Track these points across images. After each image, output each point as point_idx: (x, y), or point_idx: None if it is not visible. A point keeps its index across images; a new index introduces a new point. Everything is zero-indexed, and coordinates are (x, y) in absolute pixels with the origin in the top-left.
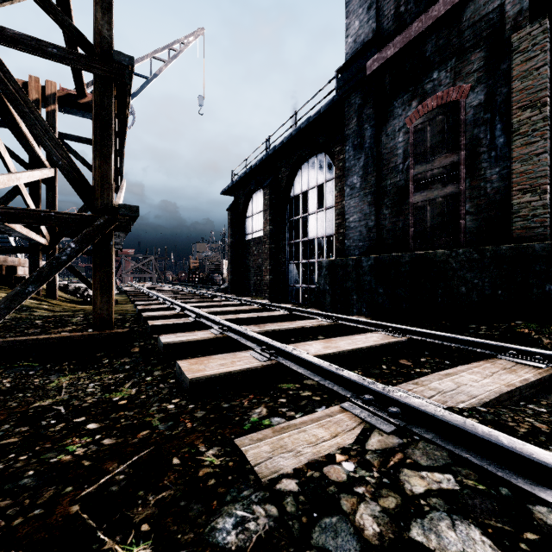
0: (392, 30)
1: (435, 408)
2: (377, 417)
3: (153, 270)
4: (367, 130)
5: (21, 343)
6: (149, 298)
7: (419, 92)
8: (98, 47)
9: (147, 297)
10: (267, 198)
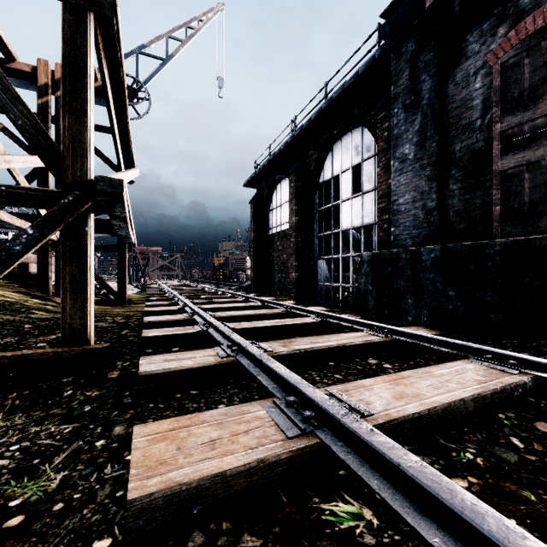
0: None
1: None
2: None
3: (179, 267)
4: (425, 82)
5: None
6: (164, 298)
7: (510, 12)
8: None
9: (164, 295)
10: (293, 186)
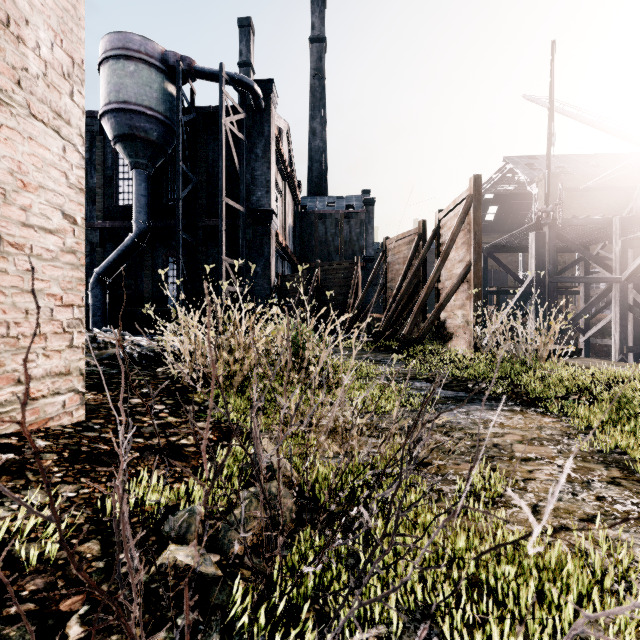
0: None
1: None
2: None
3: None
4: None
5: None
6: None
7: None
8: None
9: None
10: None
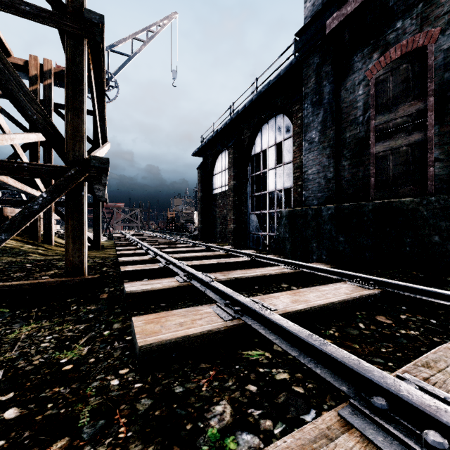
0: None
1: None
2: (408, 449)
3: (139, 220)
4: (326, 87)
5: None
6: (130, 244)
7: (381, 44)
8: (70, 6)
9: (129, 242)
10: (231, 157)
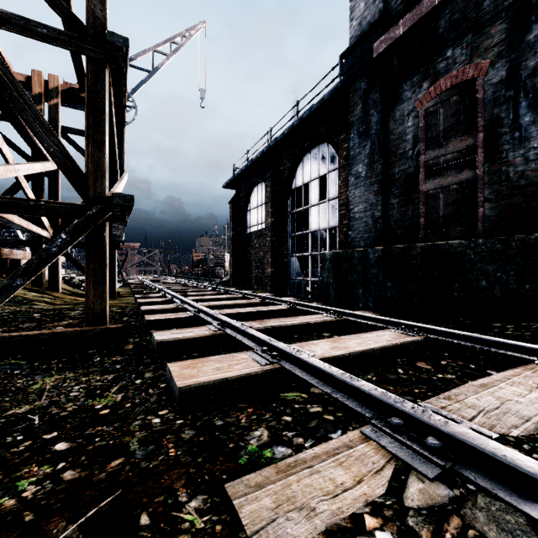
0: (401, 9)
1: (492, 443)
2: (411, 450)
3: (158, 263)
4: (374, 116)
5: (9, 340)
6: (151, 291)
7: (431, 73)
8: (91, 28)
9: (150, 289)
10: (269, 190)
